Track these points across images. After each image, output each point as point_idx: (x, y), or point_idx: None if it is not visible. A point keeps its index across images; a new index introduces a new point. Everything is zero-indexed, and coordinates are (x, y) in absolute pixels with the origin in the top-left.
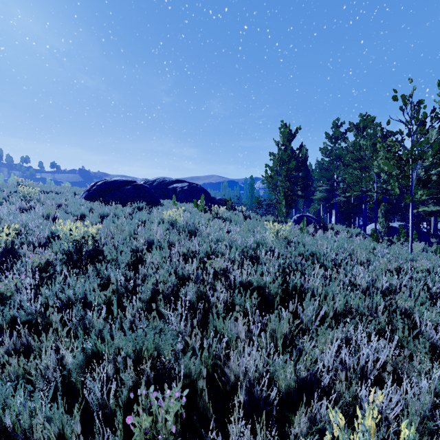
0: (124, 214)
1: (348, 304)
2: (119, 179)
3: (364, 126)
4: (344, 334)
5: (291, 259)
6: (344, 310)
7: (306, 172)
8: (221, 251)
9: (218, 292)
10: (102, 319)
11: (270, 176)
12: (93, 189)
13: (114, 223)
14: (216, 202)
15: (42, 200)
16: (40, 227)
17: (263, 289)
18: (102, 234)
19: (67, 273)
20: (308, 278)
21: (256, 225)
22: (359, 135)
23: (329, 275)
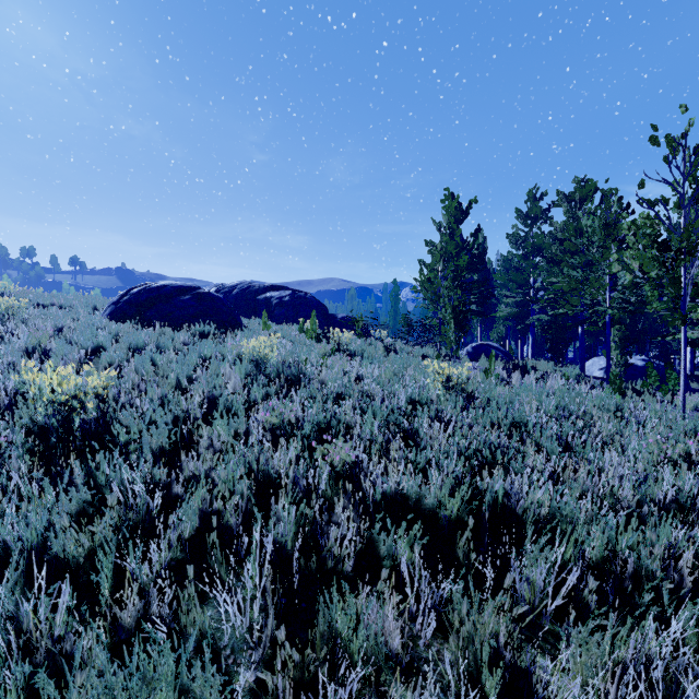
0: (174, 346)
1: (613, 546)
2: (170, 284)
3: (582, 197)
4: (659, 678)
5: (479, 437)
6: (604, 558)
7: (485, 273)
8: (345, 418)
9: (339, 519)
10: (65, 609)
11: (428, 279)
12: (124, 301)
13: (154, 362)
14: (337, 323)
15: (30, 320)
16: (6, 372)
17: (432, 507)
18: (122, 385)
19: (19, 481)
20: (517, 478)
21: (407, 365)
22: (574, 213)
23: (553, 467)
